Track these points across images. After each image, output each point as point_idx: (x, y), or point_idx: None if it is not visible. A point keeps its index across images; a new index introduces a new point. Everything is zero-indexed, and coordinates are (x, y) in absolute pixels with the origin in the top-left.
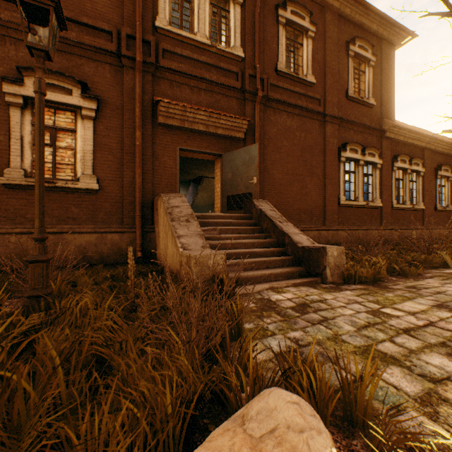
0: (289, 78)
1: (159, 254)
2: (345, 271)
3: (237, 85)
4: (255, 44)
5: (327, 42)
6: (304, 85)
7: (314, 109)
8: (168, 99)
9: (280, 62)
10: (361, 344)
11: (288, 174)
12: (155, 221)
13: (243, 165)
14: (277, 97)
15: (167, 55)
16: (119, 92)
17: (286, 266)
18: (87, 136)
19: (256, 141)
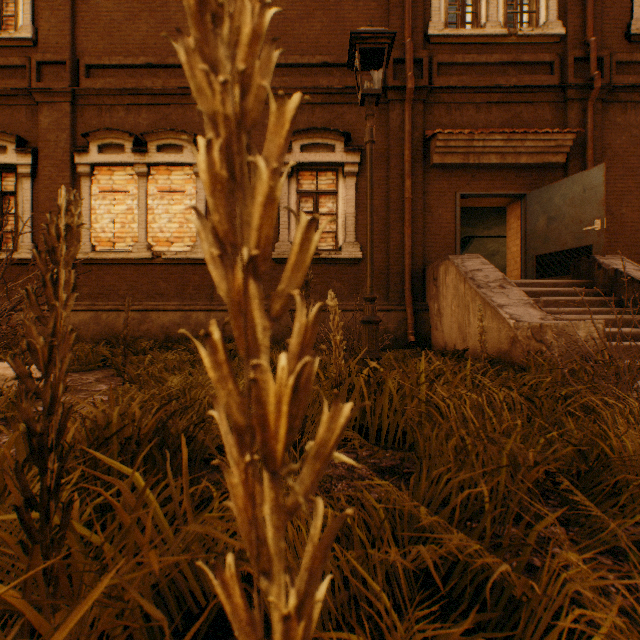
0: None
1: (441, 338)
2: None
3: (551, 82)
4: (585, 5)
5: None
6: None
7: None
8: (443, 129)
9: (634, 19)
10: None
11: None
12: (429, 296)
13: (569, 204)
14: (629, 81)
15: (442, 70)
16: (383, 136)
17: None
18: (348, 197)
19: (588, 164)
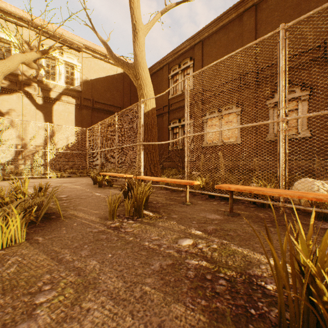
0: None
1: None
2: None
3: None
4: None
5: None
6: None
7: None
8: None
9: None
10: None
11: None
12: None
13: None
14: None
15: None
16: (324, 77)
17: None
18: (303, 110)
19: None
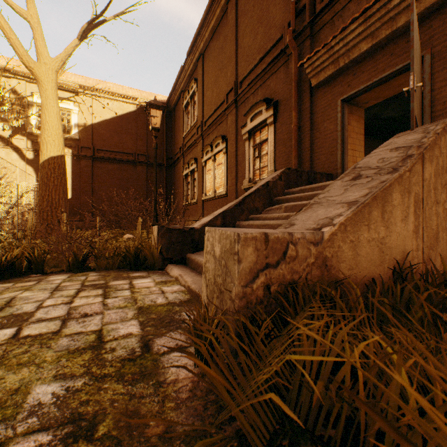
0: None
1: None
2: (235, 319)
3: None
4: None
5: None
6: None
7: None
8: None
9: None
10: (0, 296)
11: None
12: None
13: None
14: None
15: None
16: (288, 84)
17: None
18: (271, 140)
19: None
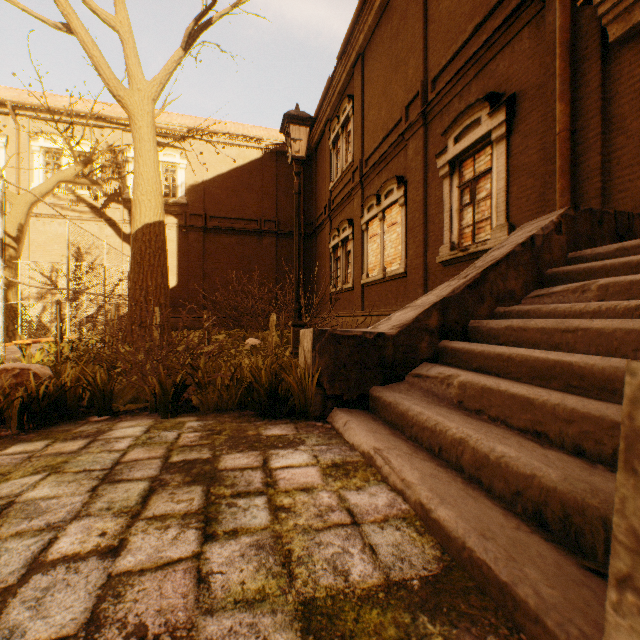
0: None
1: None
2: None
3: None
4: None
5: None
6: None
7: None
8: None
9: None
10: None
11: None
12: None
13: None
14: None
15: None
16: (542, 57)
17: None
18: (499, 168)
19: None
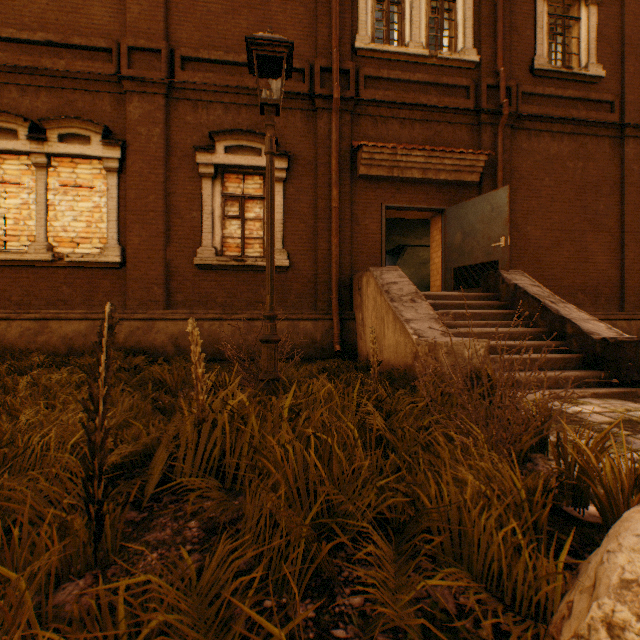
0: (555, 77)
1: (364, 348)
2: None
3: (468, 105)
4: (496, 37)
5: (627, 3)
6: (582, 84)
7: (601, 119)
8: (370, 141)
9: (537, 56)
10: None
11: (552, 230)
12: (356, 305)
13: (481, 221)
14: (533, 111)
15: (369, 83)
16: (311, 143)
17: (570, 369)
18: (276, 203)
19: (499, 184)
